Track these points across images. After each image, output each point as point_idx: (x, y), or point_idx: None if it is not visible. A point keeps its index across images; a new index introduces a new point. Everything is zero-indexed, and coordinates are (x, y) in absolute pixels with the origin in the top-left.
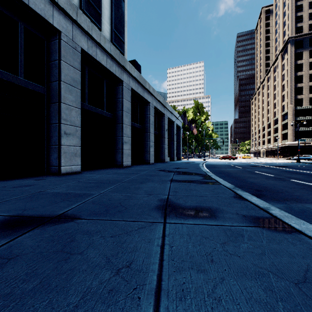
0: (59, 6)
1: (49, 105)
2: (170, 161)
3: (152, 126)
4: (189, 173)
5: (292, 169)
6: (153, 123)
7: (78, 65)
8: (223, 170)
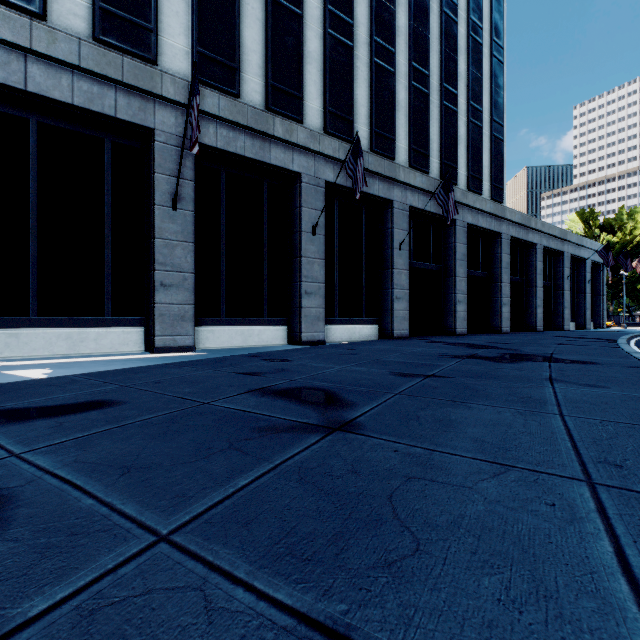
0: (456, 201)
1: (445, 279)
2: (577, 329)
3: (540, 277)
4: (594, 338)
5: None
6: (541, 271)
7: (465, 240)
8: None
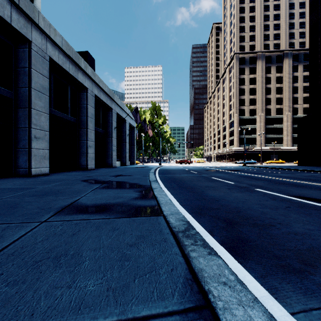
0: None
1: None
2: (122, 165)
3: (92, 120)
4: (125, 184)
5: (246, 174)
6: (93, 116)
7: None
8: (176, 176)
